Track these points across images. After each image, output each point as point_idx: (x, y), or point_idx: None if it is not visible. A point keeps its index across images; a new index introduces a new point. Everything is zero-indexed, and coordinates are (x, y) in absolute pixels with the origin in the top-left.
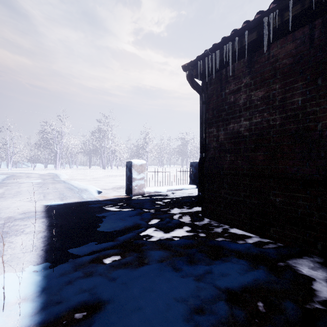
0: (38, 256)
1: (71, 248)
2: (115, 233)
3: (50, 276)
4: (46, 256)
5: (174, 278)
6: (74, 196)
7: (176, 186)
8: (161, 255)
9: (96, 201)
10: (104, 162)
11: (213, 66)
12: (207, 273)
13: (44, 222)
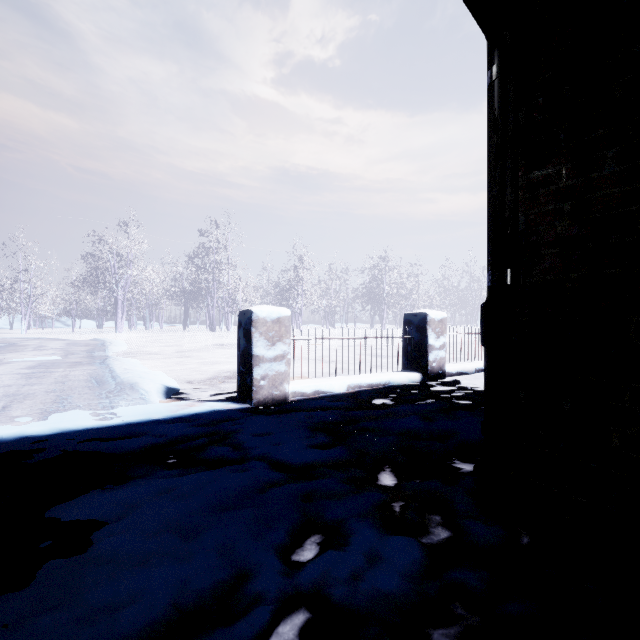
0: None
1: None
2: None
3: None
4: None
5: None
6: (90, 406)
7: (370, 377)
8: None
9: (144, 426)
10: (213, 317)
11: None
12: None
13: None
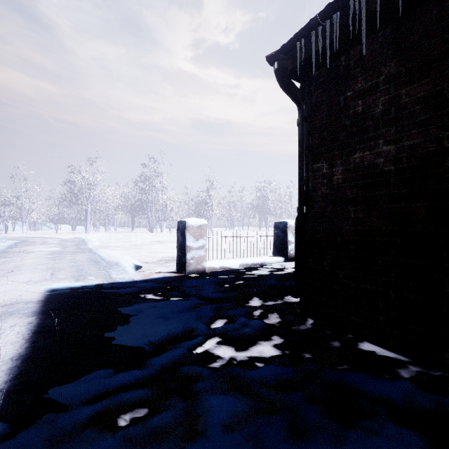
0: None
1: (59, 385)
2: (149, 349)
3: None
4: (2, 407)
5: None
6: (97, 274)
7: (253, 259)
8: (231, 409)
9: (130, 283)
10: (151, 223)
11: (326, 44)
12: None
13: (31, 324)
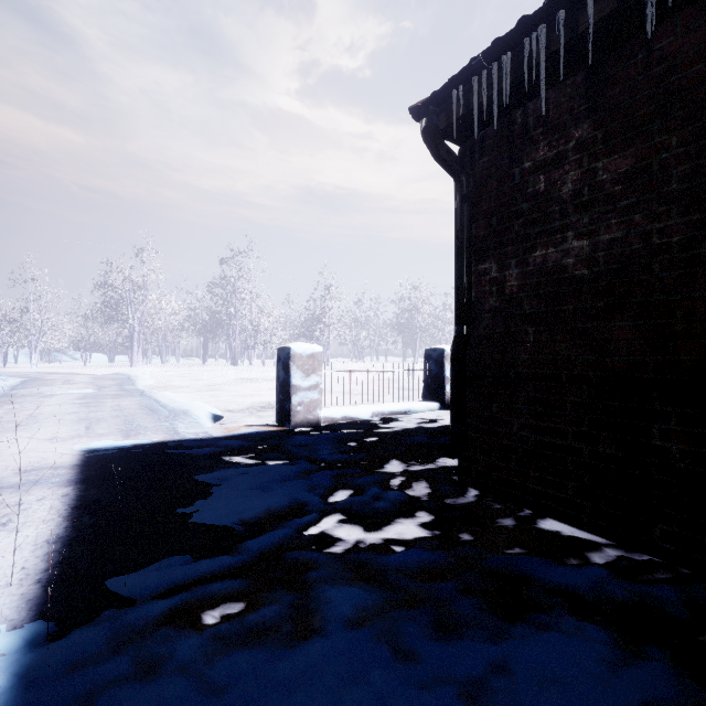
0: (23, 601)
1: (119, 574)
2: (241, 530)
3: (35, 674)
4: (44, 601)
5: (399, 695)
6: (156, 427)
7: (392, 405)
8: (357, 602)
9: (207, 440)
10: (235, 351)
11: (493, 96)
12: (494, 673)
13: (68, 496)
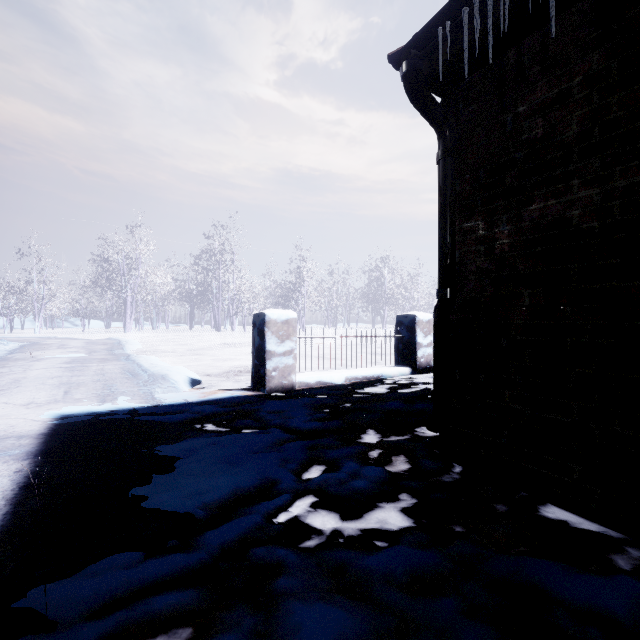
0: None
1: (48, 582)
2: (202, 516)
3: None
4: None
5: None
6: (134, 392)
7: (365, 370)
8: (335, 632)
9: (181, 406)
10: (218, 318)
11: (488, 25)
12: None
13: (20, 473)
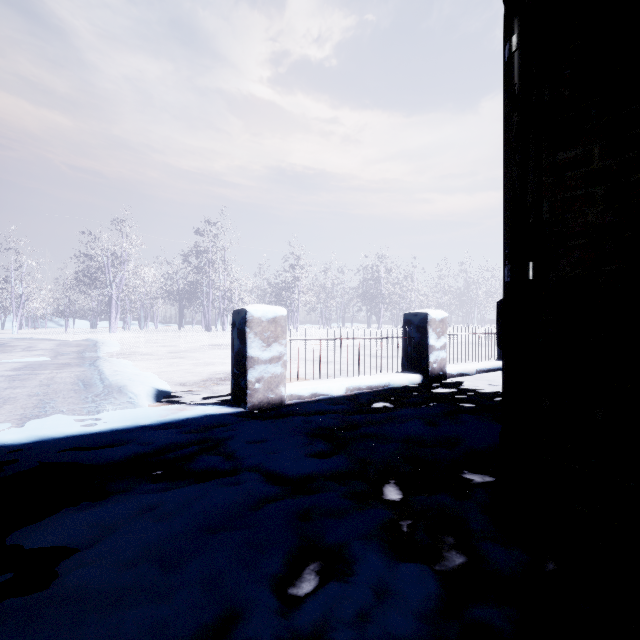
0: None
1: None
2: None
3: None
4: None
5: None
6: (74, 411)
7: (369, 378)
8: None
9: (130, 433)
10: (208, 317)
11: None
12: None
13: None
